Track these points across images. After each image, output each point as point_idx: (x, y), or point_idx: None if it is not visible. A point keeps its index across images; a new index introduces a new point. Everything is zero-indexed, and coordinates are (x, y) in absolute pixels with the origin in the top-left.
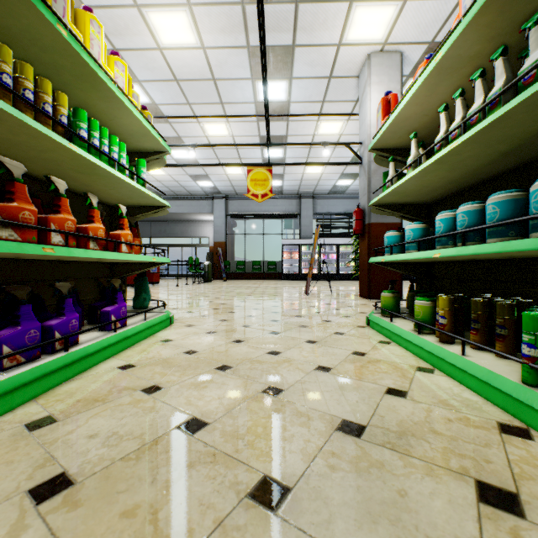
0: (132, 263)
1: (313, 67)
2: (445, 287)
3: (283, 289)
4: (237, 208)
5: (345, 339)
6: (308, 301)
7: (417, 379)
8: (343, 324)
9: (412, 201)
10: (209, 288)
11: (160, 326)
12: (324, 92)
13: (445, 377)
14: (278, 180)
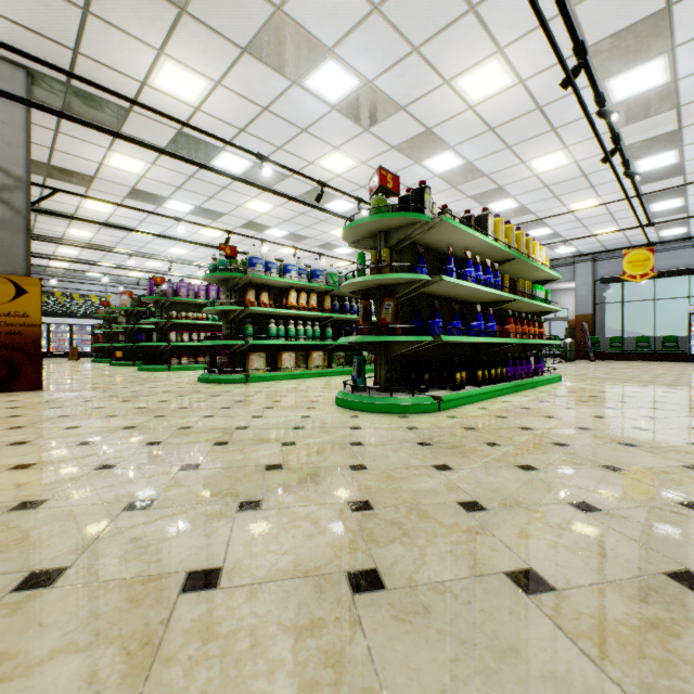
0: (536, 344)
1: None
2: None
3: (677, 371)
4: (610, 270)
5: None
6: None
7: None
8: None
9: None
10: (575, 367)
11: (556, 380)
12: None
13: None
14: (679, 227)
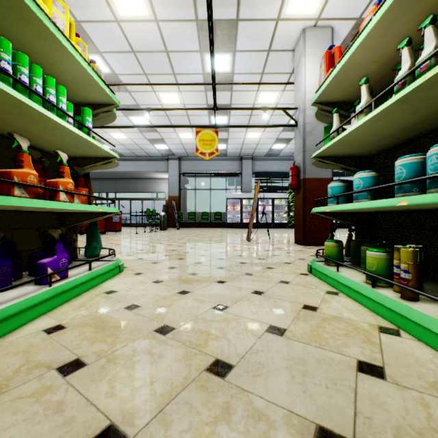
0: (81, 213)
1: (254, 41)
2: (388, 236)
3: (228, 236)
4: (188, 167)
5: (291, 289)
6: (250, 247)
7: (386, 346)
8: (286, 272)
9: (355, 152)
10: (164, 235)
11: (107, 275)
12: (263, 64)
13: (416, 341)
14: (223, 144)
